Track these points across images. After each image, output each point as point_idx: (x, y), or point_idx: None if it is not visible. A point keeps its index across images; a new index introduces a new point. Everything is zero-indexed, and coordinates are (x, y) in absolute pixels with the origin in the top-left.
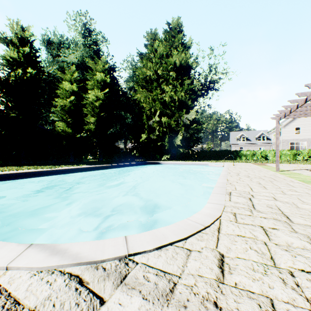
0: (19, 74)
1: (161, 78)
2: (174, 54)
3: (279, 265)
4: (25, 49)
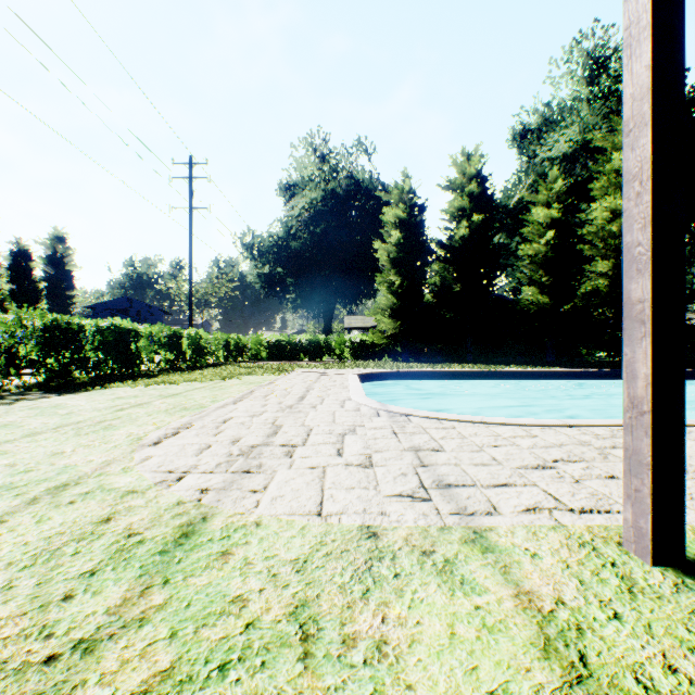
0: (463, 228)
1: None
2: None
3: (468, 437)
4: (470, 188)
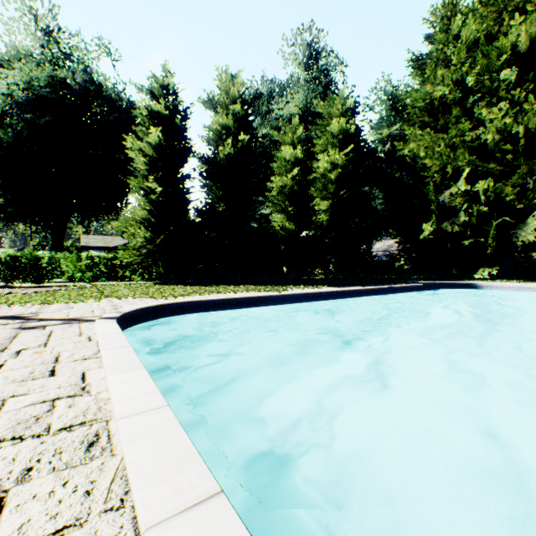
0: (228, 147)
1: (468, 96)
2: (508, 27)
3: None
4: (235, 108)
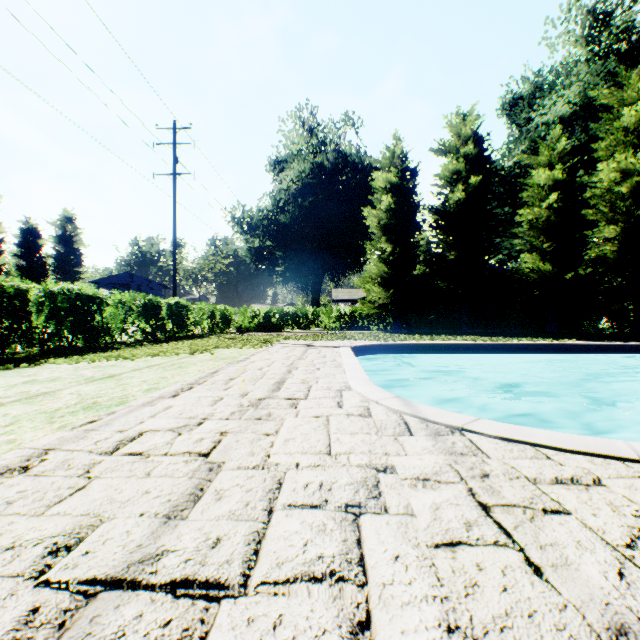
0: (458, 192)
1: None
2: None
3: None
4: (466, 149)
